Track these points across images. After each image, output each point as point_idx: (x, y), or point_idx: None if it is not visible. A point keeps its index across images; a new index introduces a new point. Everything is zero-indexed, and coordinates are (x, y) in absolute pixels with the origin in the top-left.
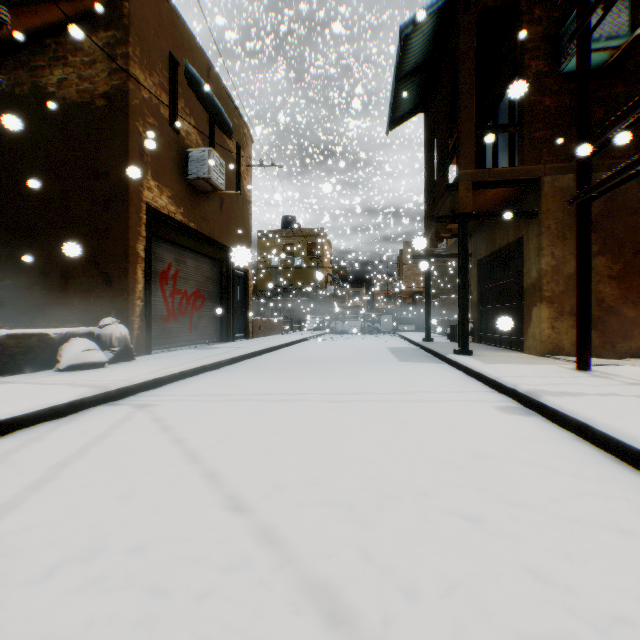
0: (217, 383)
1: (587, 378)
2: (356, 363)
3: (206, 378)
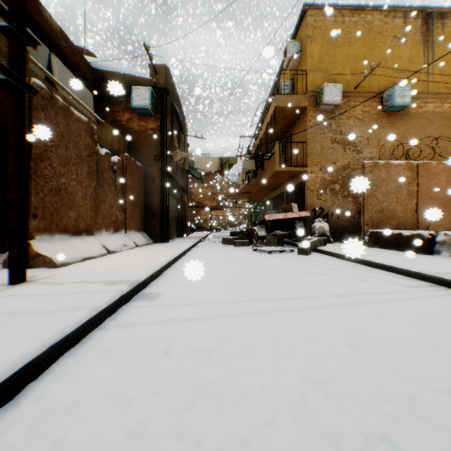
0: None
1: None
2: None
3: None
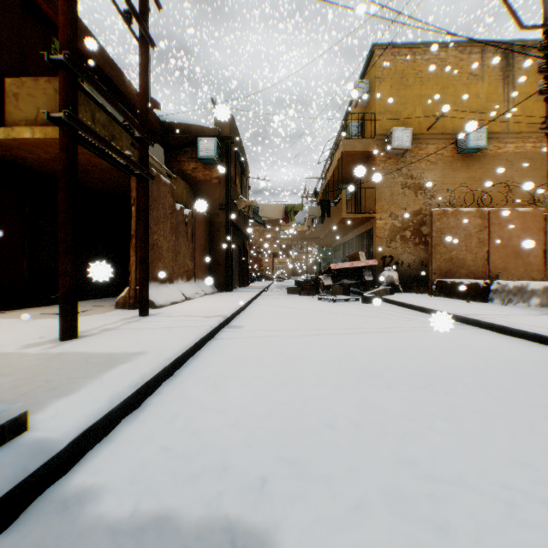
0: (478, 340)
1: (135, 327)
2: (453, 454)
3: (524, 346)
